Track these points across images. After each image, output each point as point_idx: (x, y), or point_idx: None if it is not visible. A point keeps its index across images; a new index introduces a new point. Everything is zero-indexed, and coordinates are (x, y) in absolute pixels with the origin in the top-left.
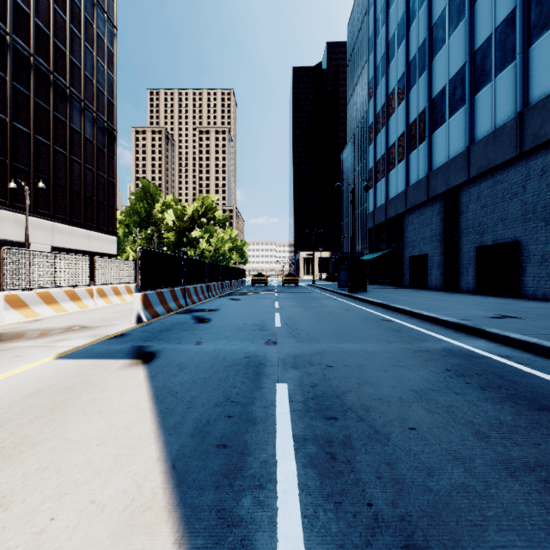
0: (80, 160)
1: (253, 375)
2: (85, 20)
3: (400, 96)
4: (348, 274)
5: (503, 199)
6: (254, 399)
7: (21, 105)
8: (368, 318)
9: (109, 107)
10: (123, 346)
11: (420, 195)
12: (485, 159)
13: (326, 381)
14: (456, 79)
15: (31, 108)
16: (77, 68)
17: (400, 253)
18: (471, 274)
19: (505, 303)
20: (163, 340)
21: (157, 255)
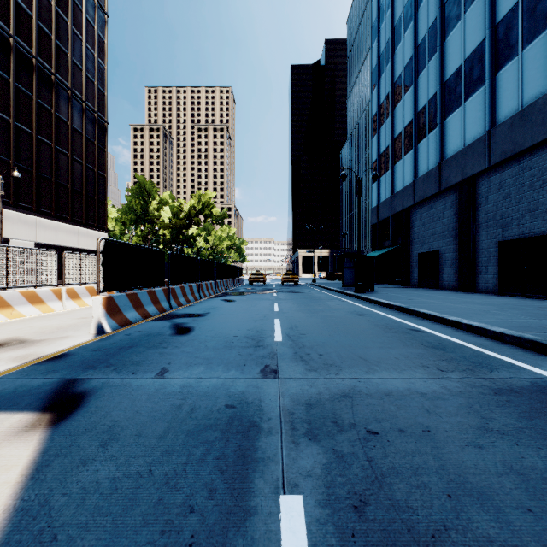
0: (67, 151)
1: (234, 461)
2: (73, 3)
3: (408, 83)
4: (353, 272)
5: (531, 188)
6: None
7: None
8: (391, 327)
9: (100, 97)
10: (45, 380)
11: (431, 187)
12: (510, 143)
13: (379, 484)
14: (474, 57)
15: (11, 93)
16: (64, 54)
17: (407, 250)
18: (491, 272)
19: (546, 306)
20: (113, 367)
21: (129, 249)
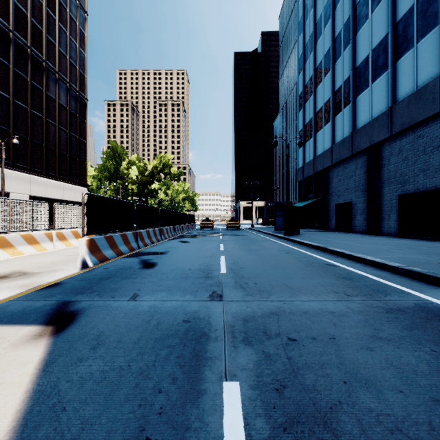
0: (55, 122)
1: (190, 359)
2: (59, 4)
3: (327, 68)
4: (283, 219)
5: (424, 152)
6: (187, 430)
7: (1, 73)
8: (311, 262)
9: (81, 79)
10: (45, 302)
11: (345, 151)
12: (408, 117)
13: (295, 374)
14: (379, 48)
15: (10, 77)
16: (52, 44)
17: (327, 202)
18: (393, 219)
19: (434, 246)
20: (96, 293)
21: (107, 201)
